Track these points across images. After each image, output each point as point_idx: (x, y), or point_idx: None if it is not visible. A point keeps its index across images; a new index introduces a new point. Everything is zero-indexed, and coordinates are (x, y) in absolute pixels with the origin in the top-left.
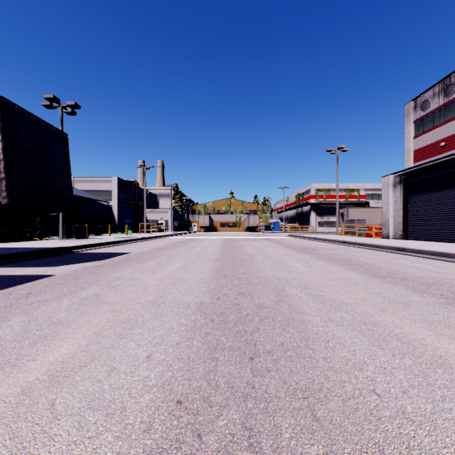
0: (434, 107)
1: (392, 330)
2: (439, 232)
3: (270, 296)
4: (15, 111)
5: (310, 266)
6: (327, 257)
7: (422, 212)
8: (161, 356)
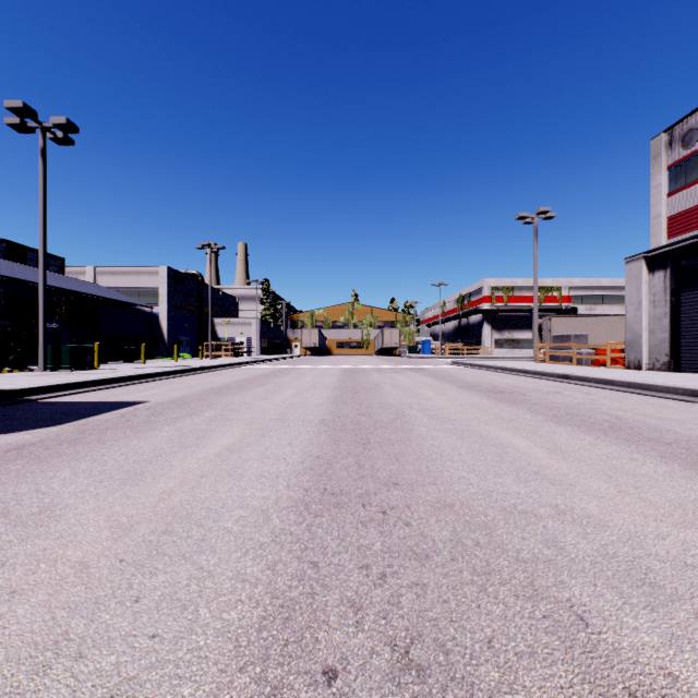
0: None
1: None
2: None
3: (556, 697)
4: None
5: (557, 450)
6: (565, 413)
7: None
8: None
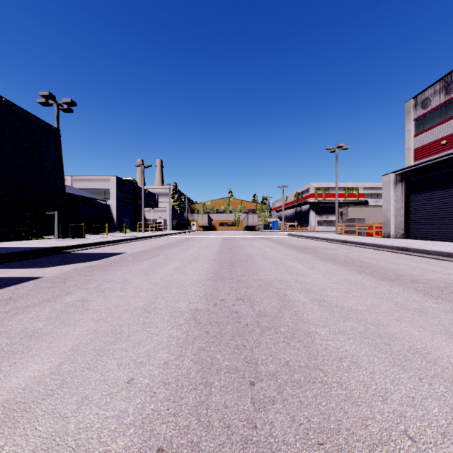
0: (435, 105)
1: (412, 344)
2: (441, 232)
3: (271, 301)
4: (2, 105)
5: (312, 268)
6: (329, 257)
7: (424, 211)
8: (145, 380)
